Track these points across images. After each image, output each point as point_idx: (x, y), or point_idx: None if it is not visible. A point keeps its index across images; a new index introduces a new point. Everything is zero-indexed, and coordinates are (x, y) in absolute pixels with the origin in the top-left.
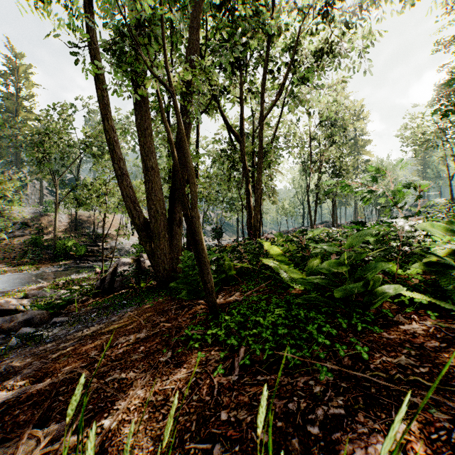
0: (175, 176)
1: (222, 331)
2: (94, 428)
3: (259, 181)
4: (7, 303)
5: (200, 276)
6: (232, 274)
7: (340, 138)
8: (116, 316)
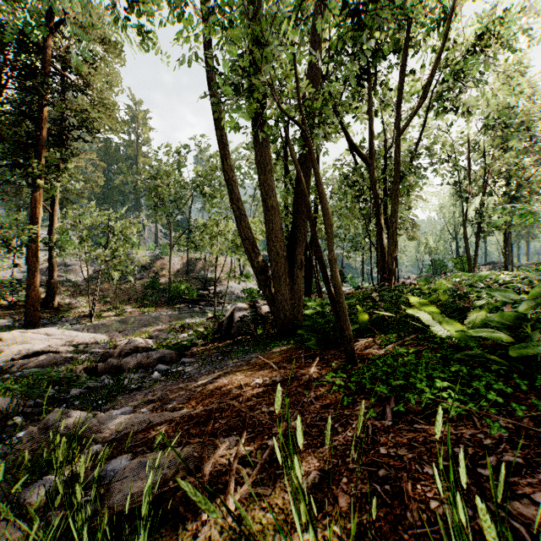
0: (296, 214)
1: (367, 380)
2: (299, 418)
3: (395, 213)
4: (137, 342)
5: (336, 323)
6: (366, 324)
7: (517, 144)
8: (241, 360)
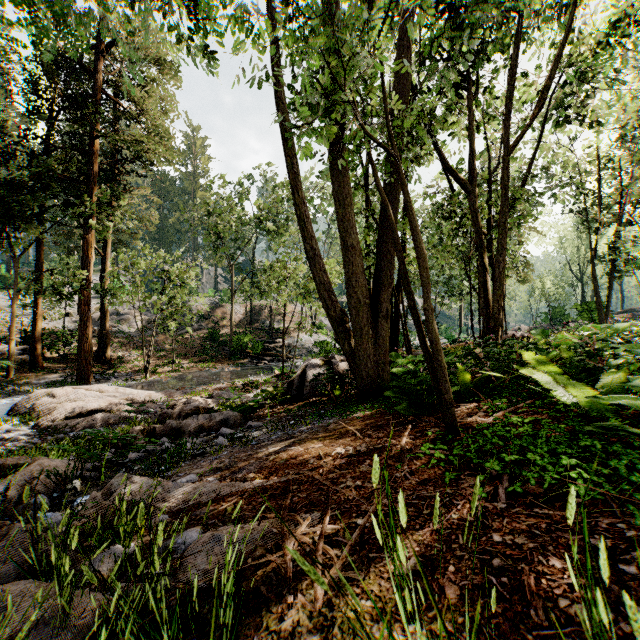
0: (380, 254)
1: (473, 454)
2: (401, 494)
3: (503, 250)
4: (196, 401)
5: (433, 384)
6: (468, 386)
7: None
8: (317, 426)
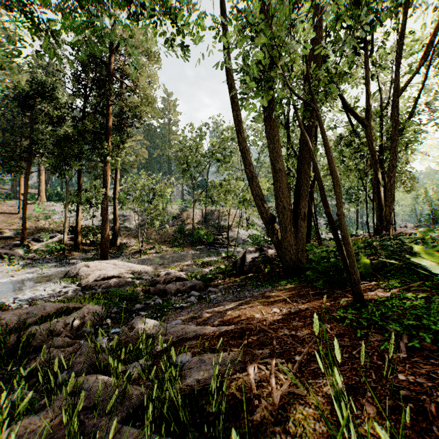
0: (299, 174)
1: (378, 318)
2: (336, 340)
3: (393, 168)
4: (172, 273)
5: (344, 267)
6: (368, 269)
7: None
8: (256, 293)
